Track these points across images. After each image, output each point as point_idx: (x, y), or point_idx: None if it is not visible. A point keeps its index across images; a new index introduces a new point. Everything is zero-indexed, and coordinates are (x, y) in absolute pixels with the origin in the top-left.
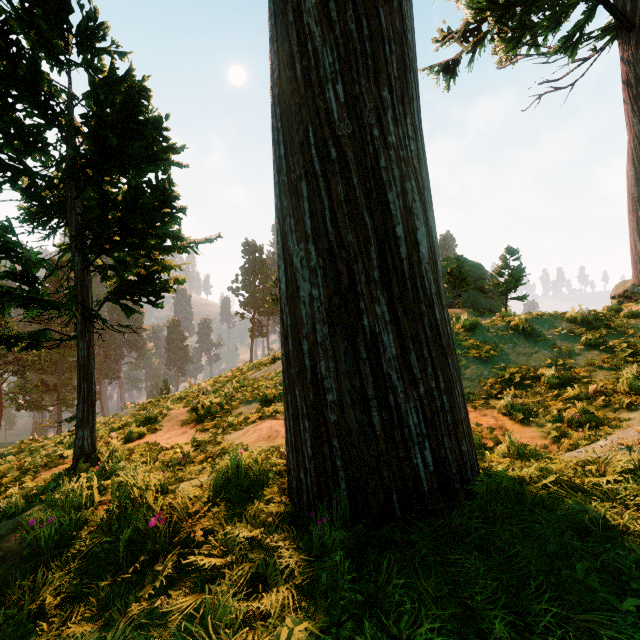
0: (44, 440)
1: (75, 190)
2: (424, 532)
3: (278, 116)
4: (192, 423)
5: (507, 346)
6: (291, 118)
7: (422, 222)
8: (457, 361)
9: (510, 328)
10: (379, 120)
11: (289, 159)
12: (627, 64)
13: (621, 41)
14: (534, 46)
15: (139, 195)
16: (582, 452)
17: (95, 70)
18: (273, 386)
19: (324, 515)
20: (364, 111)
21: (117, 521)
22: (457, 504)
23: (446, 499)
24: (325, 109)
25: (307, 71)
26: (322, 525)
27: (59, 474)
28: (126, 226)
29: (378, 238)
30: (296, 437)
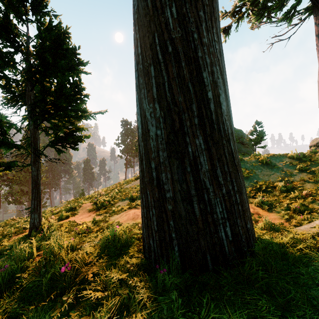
0: (18, 219)
1: (30, 86)
2: (228, 279)
3: (137, 31)
4: (94, 211)
5: (257, 171)
6: (144, 30)
7: (223, 91)
8: (242, 174)
9: (259, 161)
10: (197, 28)
11: (143, 54)
12: (318, 26)
13: (315, 14)
14: (269, 19)
15: (63, 87)
16: (306, 227)
17: (42, 24)
18: (136, 191)
19: (164, 266)
20: (188, 23)
21: (44, 267)
22: (247, 261)
23: (239, 257)
24: (165, 22)
25: (154, 0)
26: (163, 273)
27: (21, 238)
28: (56, 104)
29: (197, 99)
30: (147, 219)
